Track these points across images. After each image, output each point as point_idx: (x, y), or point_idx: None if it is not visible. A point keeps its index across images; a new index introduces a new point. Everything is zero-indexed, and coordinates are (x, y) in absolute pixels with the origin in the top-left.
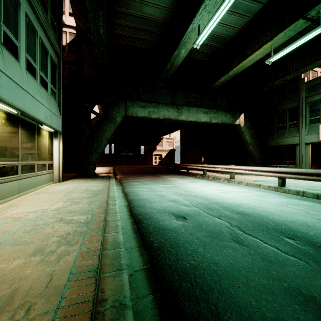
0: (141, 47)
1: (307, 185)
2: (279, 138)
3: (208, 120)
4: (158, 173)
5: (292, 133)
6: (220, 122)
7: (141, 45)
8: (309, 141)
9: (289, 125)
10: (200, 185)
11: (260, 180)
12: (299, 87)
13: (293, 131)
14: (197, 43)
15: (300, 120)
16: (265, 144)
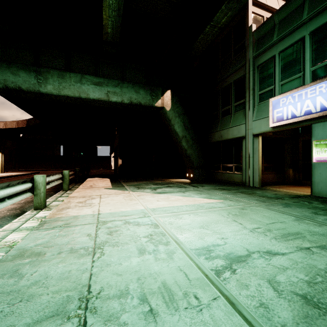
0: None
1: (84, 280)
2: (223, 129)
3: (103, 97)
4: None
5: (238, 120)
6: (128, 101)
7: None
8: (258, 131)
9: (234, 107)
10: None
11: (71, 219)
12: (246, 41)
13: (239, 116)
14: None
15: (247, 96)
16: (208, 139)
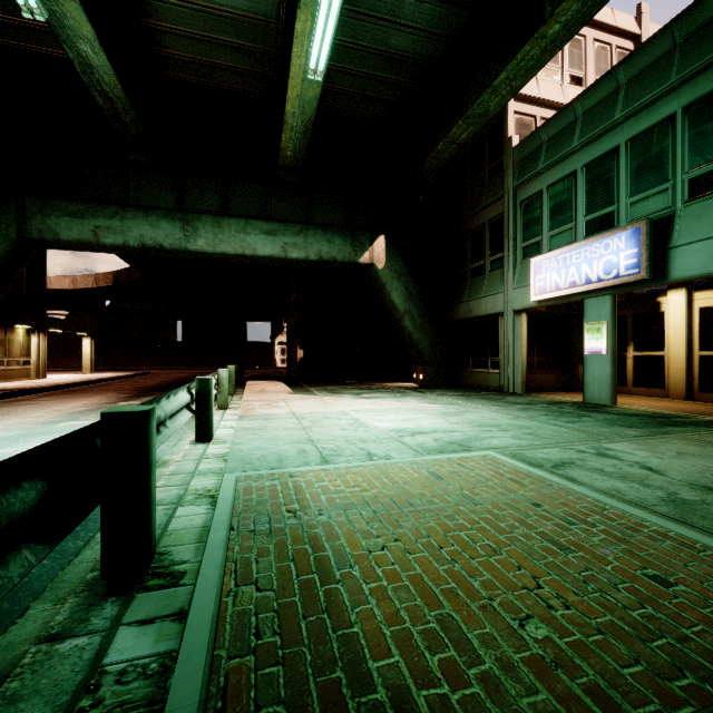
0: (58, 55)
1: (306, 436)
2: (473, 299)
3: (277, 252)
4: (157, 390)
5: (494, 285)
6: (316, 258)
7: (54, 50)
8: (519, 305)
9: (489, 263)
10: (38, 432)
11: (267, 415)
12: (504, 161)
13: (496, 280)
14: (23, 3)
15: (506, 249)
16: (450, 314)
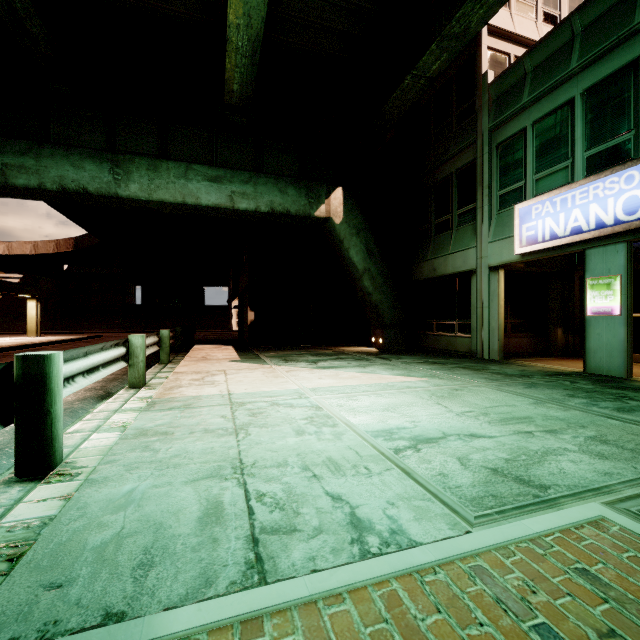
0: None
1: (233, 454)
2: (438, 257)
3: (223, 202)
4: None
5: (463, 240)
6: (267, 209)
7: None
8: (497, 261)
9: (457, 217)
10: None
11: (191, 400)
12: (477, 101)
13: (466, 234)
14: None
15: (479, 198)
16: (411, 274)
